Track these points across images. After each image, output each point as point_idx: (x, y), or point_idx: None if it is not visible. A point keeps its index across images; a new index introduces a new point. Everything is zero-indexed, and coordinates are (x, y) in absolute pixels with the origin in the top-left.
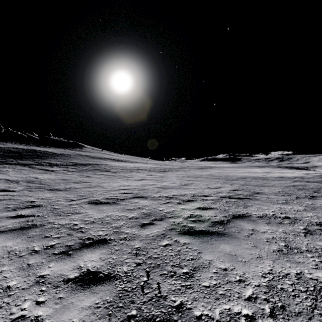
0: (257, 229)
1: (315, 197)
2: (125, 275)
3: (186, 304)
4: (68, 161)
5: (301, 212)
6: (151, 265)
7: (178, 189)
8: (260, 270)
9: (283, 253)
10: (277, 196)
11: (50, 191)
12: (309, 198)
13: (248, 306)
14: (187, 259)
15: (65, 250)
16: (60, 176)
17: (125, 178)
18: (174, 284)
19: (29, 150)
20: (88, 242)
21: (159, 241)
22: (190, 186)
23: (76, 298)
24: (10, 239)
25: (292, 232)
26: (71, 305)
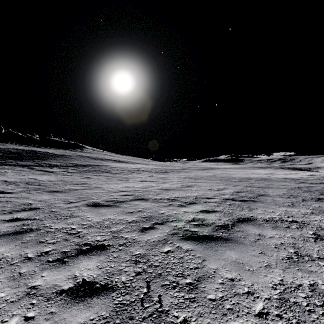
0: (264, 234)
1: (321, 199)
2: (123, 286)
3: (190, 320)
4: (68, 162)
5: (308, 215)
6: (151, 275)
7: (180, 191)
8: (270, 281)
9: (293, 261)
10: (282, 198)
11: (48, 193)
12: (316, 200)
13: (259, 323)
14: (190, 268)
15: (60, 257)
16: (60, 177)
17: (125, 179)
18: (176, 296)
19: (30, 151)
20: (85, 248)
21: (160, 247)
22: (193, 188)
23: (69, 313)
24: (3, 244)
25: (301, 237)
26: (63, 321)
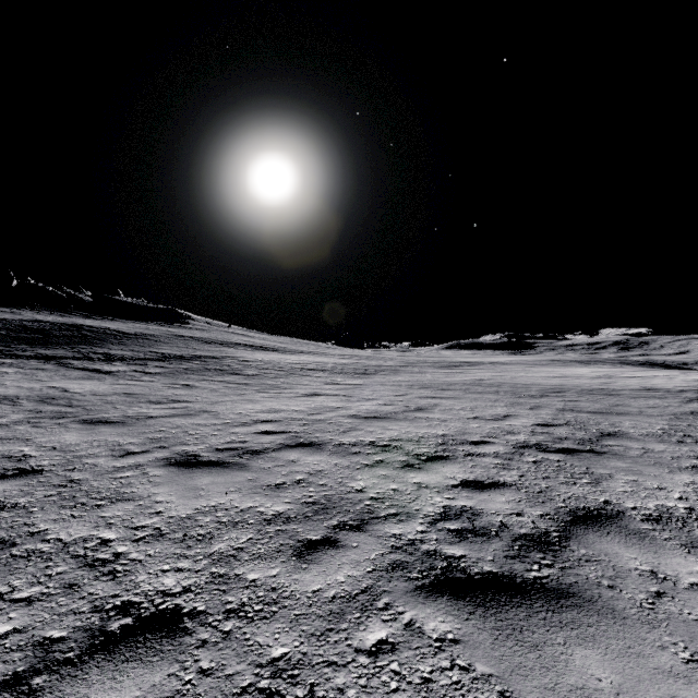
0: (667, 573)
1: None
2: None
3: None
4: (149, 350)
5: None
6: None
7: (403, 421)
8: None
9: None
10: (667, 445)
11: (82, 426)
12: None
13: None
14: None
15: (25, 670)
16: (122, 385)
17: (273, 390)
18: None
19: (68, 326)
20: (116, 627)
21: (353, 625)
22: (432, 414)
23: None
24: None
25: None
26: None
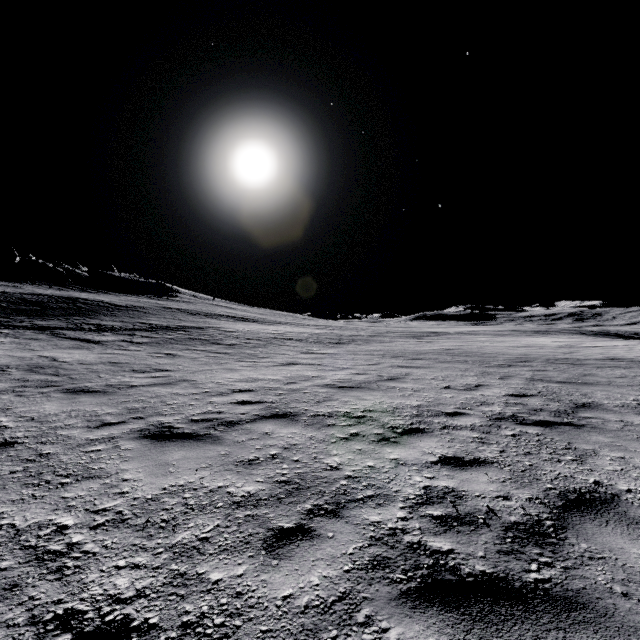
0: None
1: None
2: None
3: None
4: (138, 321)
5: None
6: None
7: (376, 391)
8: None
9: None
10: None
11: (64, 395)
12: None
13: None
14: None
15: None
16: (109, 355)
17: (251, 359)
18: None
19: (64, 299)
20: None
21: None
22: (405, 384)
23: None
24: None
25: None
26: None
